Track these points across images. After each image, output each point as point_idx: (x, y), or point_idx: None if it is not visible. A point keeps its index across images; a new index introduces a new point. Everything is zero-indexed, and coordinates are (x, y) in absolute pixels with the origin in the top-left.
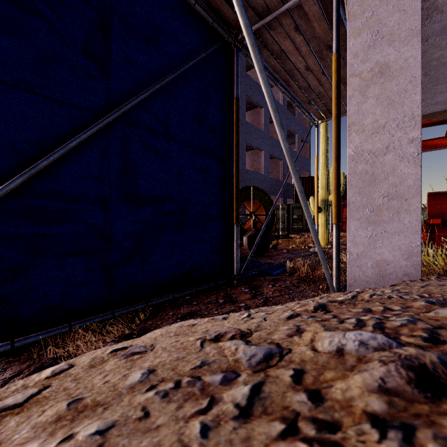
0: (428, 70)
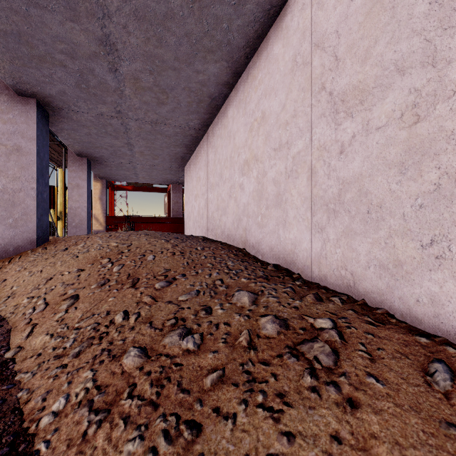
0: (103, 172)
